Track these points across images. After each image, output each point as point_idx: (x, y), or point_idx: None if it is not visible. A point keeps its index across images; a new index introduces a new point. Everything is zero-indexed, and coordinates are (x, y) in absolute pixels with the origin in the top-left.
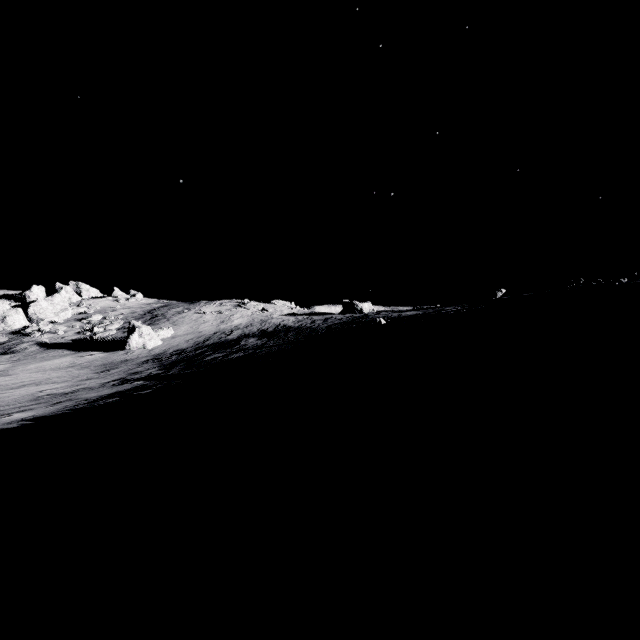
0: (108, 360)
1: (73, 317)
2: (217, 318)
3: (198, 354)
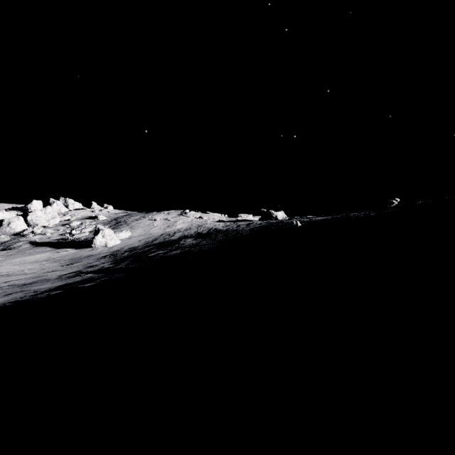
0: (76, 255)
1: (60, 223)
2: (164, 223)
3: (145, 251)
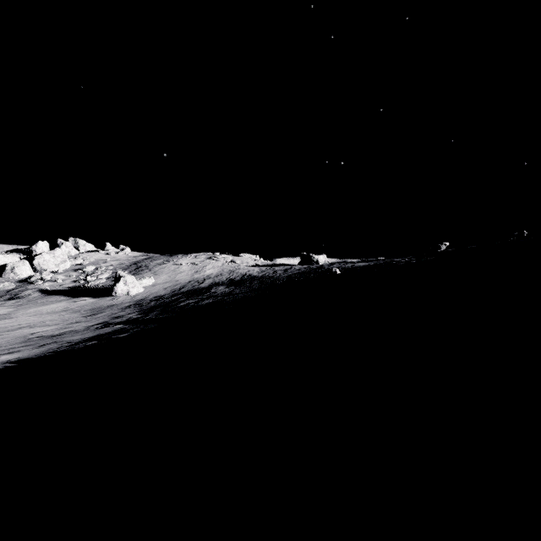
0: (97, 305)
1: (71, 268)
2: (192, 269)
3: (174, 300)
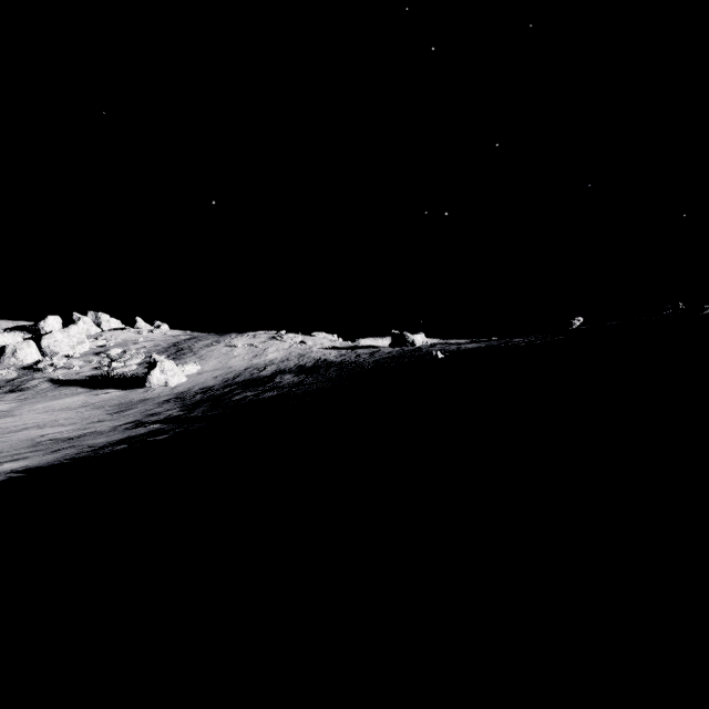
0: (125, 399)
1: (91, 351)
2: (249, 352)
3: (226, 393)
